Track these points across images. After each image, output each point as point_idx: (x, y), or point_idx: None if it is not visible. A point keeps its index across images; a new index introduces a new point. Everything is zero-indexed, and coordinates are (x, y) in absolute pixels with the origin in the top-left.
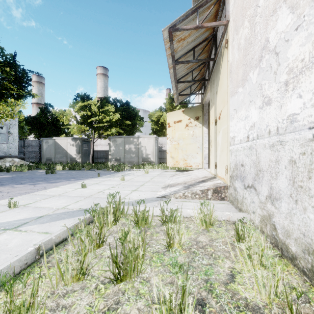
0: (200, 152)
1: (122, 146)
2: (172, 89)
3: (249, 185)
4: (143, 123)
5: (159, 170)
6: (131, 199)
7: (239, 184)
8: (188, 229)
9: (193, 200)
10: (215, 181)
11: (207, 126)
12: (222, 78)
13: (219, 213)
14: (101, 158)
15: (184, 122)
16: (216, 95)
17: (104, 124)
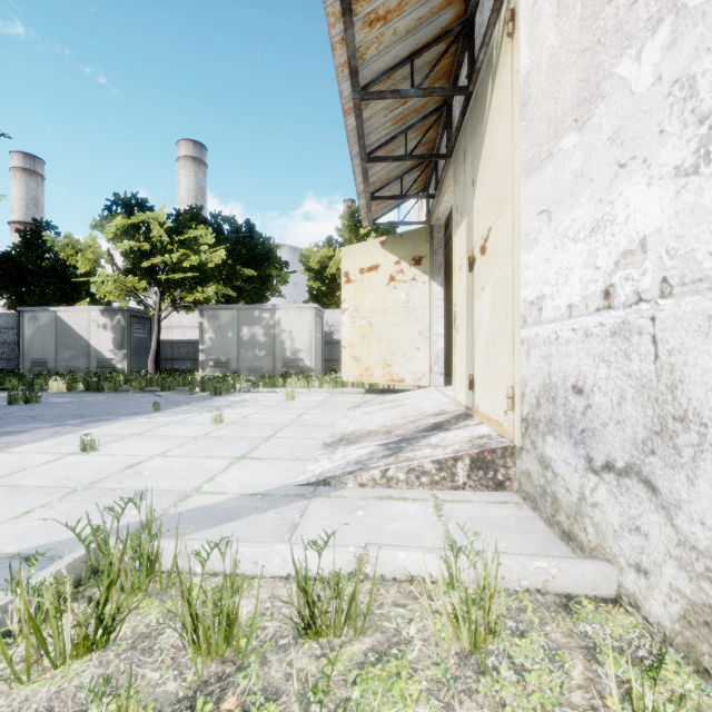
0: (426, 345)
1: (234, 331)
2: (355, 180)
3: (615, 465)
4: (288, 275)
5: (324, 389)
6: (220, 496)
7: (562, 450)
8: (401, 661)
9: (413, 494)
10: (471, 427)
11: (442, 280)
12: (495, 133)
13: (508, 563)
14: (183, 360)
15: (386, 270)
16: (473, 189)
17: (186, 274)
